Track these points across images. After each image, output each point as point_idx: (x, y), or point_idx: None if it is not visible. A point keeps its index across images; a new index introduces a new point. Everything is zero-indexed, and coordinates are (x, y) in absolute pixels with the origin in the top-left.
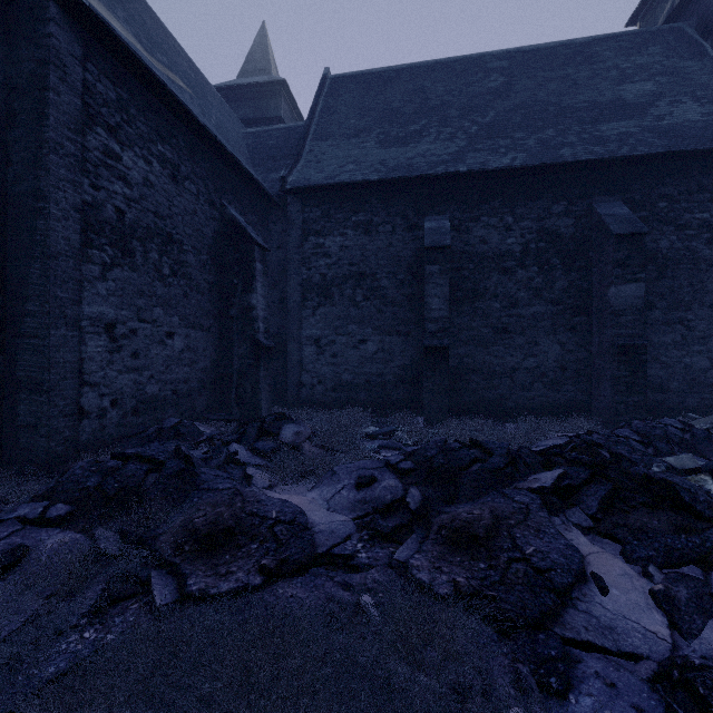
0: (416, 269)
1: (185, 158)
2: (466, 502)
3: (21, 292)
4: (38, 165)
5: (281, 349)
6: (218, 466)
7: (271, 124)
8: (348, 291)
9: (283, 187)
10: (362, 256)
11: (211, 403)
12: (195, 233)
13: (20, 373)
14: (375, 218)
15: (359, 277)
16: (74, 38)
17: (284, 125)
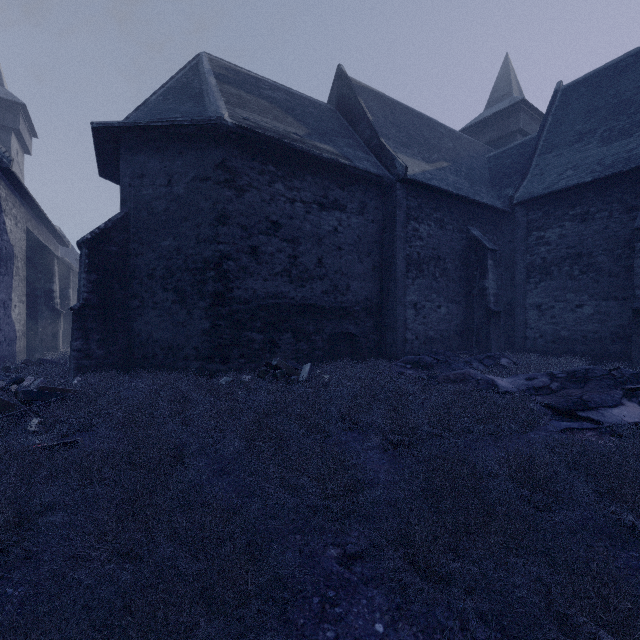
0: (634, 243)
1: (446, 214)
2: (583, 389)
3: (387, 294)
4: (393, 246)
5: (511, 313)
6: (460, 365)
7: (511, 136)
8: (565, 268)
9: (510, 203)
10: (578, 240)
11: (460, 344)
12: (451, 251)
13: (387, 324)
14: (591, 209)
15: (575, 257)
16: (403, 191)
17: (520, 141)
